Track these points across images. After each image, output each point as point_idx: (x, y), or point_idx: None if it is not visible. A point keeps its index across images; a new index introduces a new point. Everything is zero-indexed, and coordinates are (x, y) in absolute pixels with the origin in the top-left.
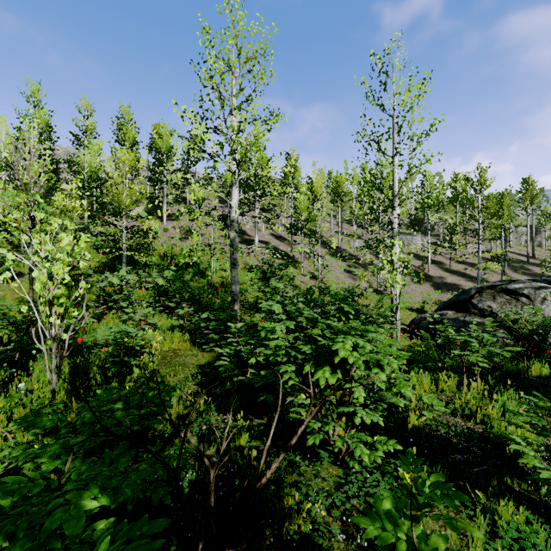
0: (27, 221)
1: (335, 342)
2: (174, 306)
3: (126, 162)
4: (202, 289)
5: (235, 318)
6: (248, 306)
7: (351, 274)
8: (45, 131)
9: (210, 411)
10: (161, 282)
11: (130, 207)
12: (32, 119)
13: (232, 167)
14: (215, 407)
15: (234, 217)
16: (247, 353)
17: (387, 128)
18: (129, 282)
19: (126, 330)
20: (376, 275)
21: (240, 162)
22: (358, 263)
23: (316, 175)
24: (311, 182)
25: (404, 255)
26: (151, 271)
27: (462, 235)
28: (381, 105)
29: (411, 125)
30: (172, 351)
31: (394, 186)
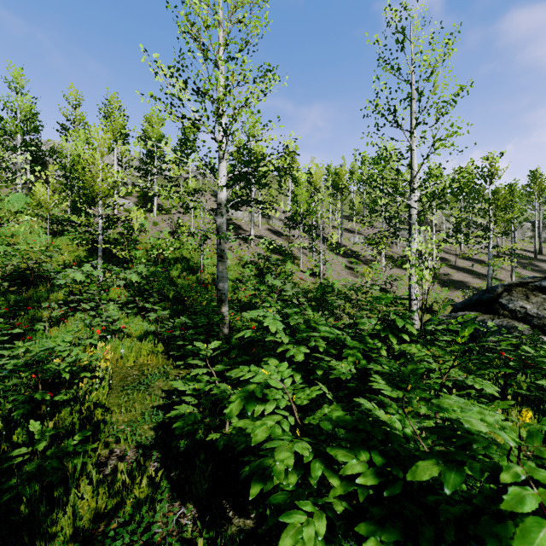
0: (6, 214)
1: (459, 463)
2: (151, 307)
3: (103, 142)
4: (190, 287)
5: (222, 322)
6: (241, 306)
7: (353, 270)
8: (28, 119)
9: (155, 502)
10: (135, 279)
11: (106, 193)
12: (13, 106)
13: (218, 138)
14: (171, 483)
15: (221, 199)
16: (223, 396)
17: (407, 93)
18: (107, 279)
19: (56, 346)
20: (379, 272)
21: (228, 128)
22: (359, 260)
23: (315, 165)
24: (310, 174)
25: (406, 251)
26: (134, 267)
27: (465, 231)
28: (397, 69)
29: (433, 91)
30: (138, 368)
31: (413, 165)
